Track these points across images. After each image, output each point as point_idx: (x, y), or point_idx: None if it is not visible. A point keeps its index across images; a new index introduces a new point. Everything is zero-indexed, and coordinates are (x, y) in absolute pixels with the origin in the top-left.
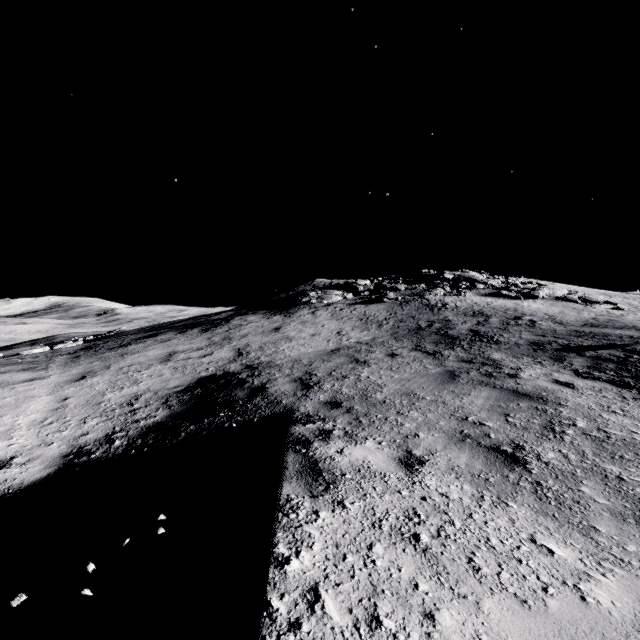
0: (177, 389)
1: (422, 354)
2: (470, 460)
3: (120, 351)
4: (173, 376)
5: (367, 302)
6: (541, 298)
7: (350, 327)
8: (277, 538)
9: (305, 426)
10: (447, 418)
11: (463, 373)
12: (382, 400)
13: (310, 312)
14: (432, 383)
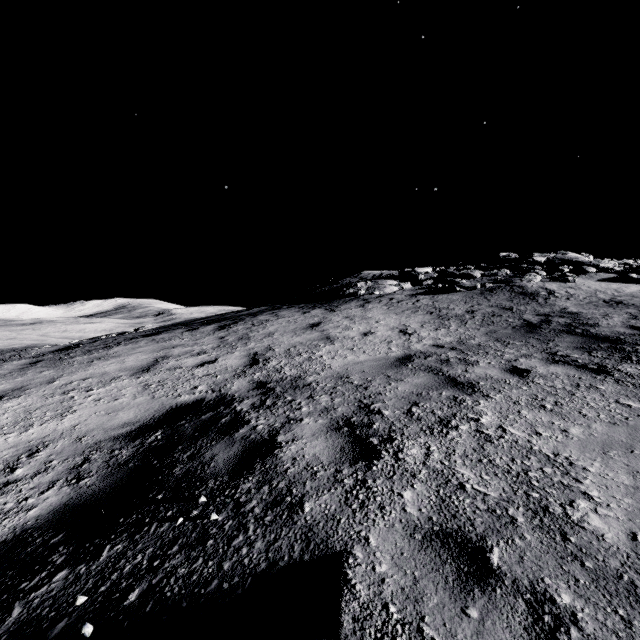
0: (121, 431)
1: (579, 371)
2: None
3: (96, 354)
4: (132, 401)
5: (432, 292)
6: None
7: (417, 323)
8: None
9: None
10: None
11: None
12: (637, 556)
13: (358, 305)
14: None
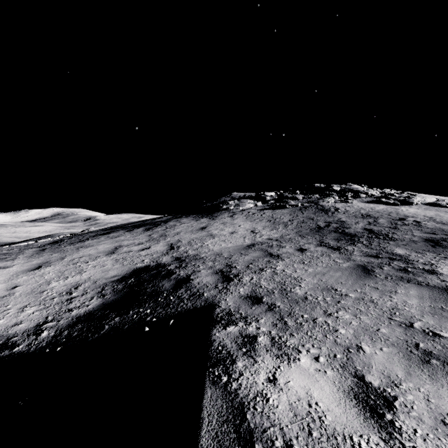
0: (114, 279)
1: (328, 249)
2: None
3: (78, 245)
4: (113, 267)
5: (273, 208)
6: (415, 204)
7: (261, 227)
8: None
9: (226, 330)
10: (387, 323)
11: (376, 268)
12: (303, 296)
13: (229, 215)
14: (349, 278)
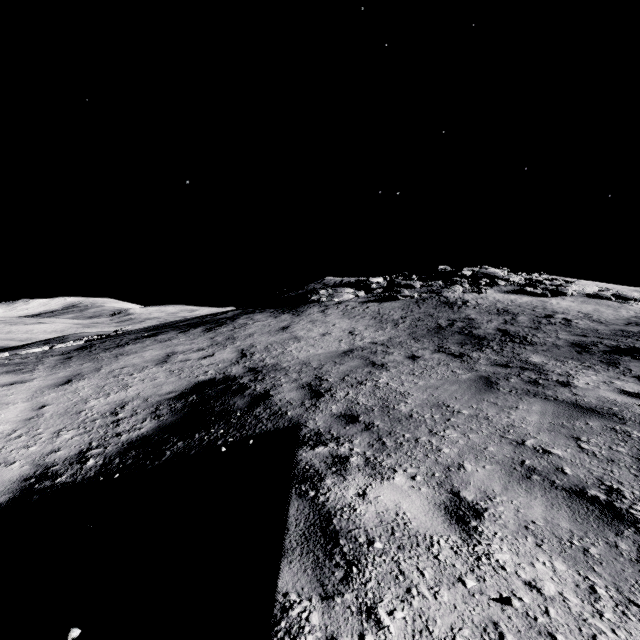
0: (170, 395)
1: (447, 356)
2: (548, 512)
3: (115, 352)
4: (167, 380)
5: (380, 300)
6: (570, 295)
7: (363, 326)
8: None
9: (314, 450)
10: (497, 441)
11: (501, 380)
12: (408, 413)
13: (320, 310)
14: (466, 392)
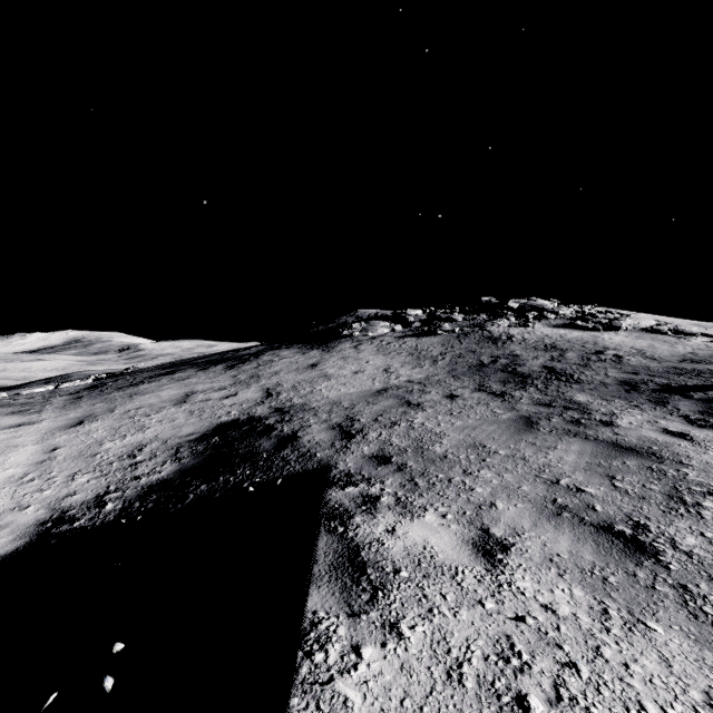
0: (191, 437)
1: (488, 395)
2: (574, 546)
3: (129, 391)
4: (187, 421)
5: (419, 335)
6: (624, 330)
7: (399, 363)
8: (290, 710)
9: (344, 490)
10: (531, 481)
11: (542, 419)
12: (443, 454)
13: (352, 346)
14: (504, 432)
